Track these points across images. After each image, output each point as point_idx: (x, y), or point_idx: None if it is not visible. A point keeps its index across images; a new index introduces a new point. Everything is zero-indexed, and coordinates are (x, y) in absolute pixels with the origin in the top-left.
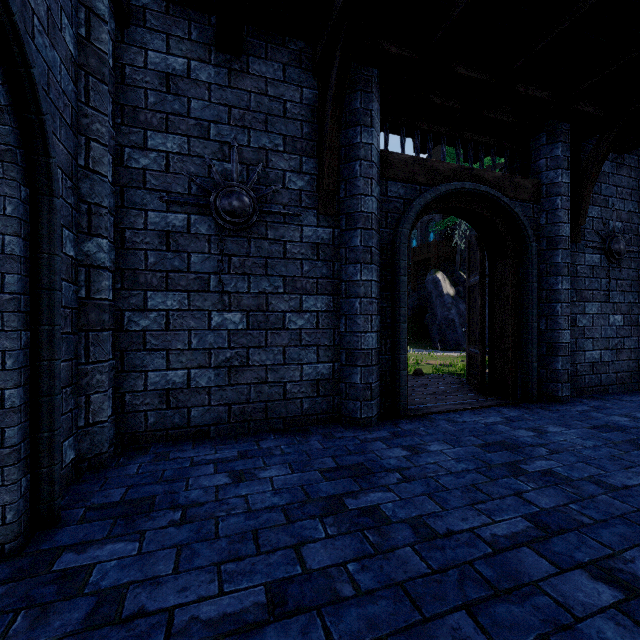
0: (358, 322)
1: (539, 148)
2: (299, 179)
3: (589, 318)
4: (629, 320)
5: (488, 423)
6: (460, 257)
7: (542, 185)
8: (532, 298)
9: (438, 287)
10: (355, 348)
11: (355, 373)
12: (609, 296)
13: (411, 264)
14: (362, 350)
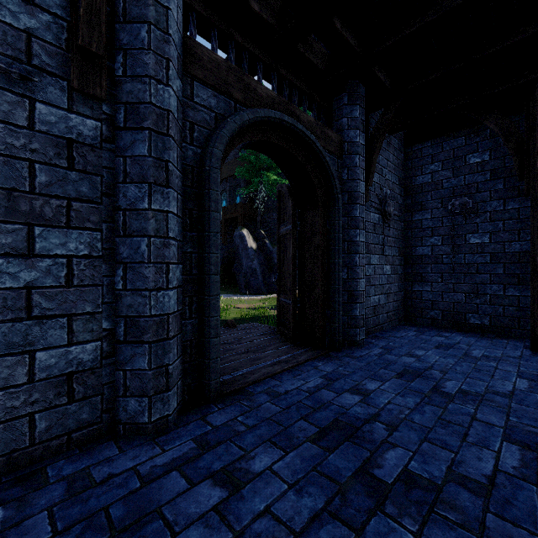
0: (145, 274)
1: (342, 107)
2: (25, 11)
3: (373, 268)
4: (393, 270)
5: (311, 389)
6: (260, 218)
7: (344, 142)
8: (339, 248)
9: (244, 241)
10: (141, 314)
11: (141, 353)
12: (384, 250)
13: (222, 221)
14: (152, 317)
